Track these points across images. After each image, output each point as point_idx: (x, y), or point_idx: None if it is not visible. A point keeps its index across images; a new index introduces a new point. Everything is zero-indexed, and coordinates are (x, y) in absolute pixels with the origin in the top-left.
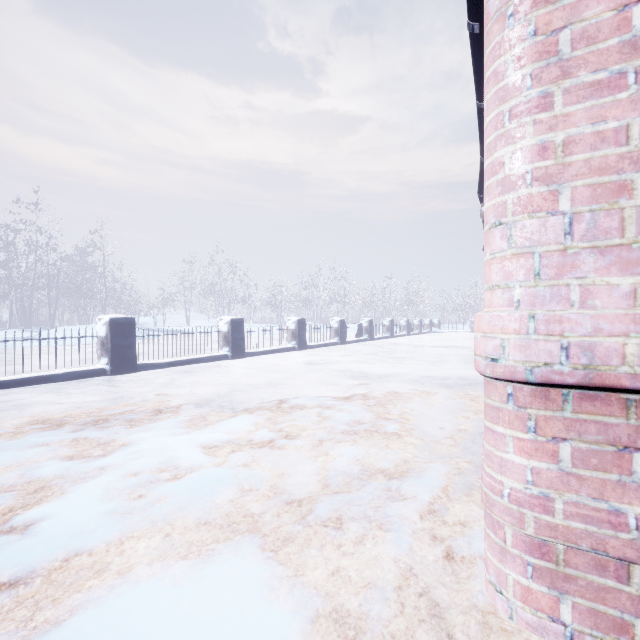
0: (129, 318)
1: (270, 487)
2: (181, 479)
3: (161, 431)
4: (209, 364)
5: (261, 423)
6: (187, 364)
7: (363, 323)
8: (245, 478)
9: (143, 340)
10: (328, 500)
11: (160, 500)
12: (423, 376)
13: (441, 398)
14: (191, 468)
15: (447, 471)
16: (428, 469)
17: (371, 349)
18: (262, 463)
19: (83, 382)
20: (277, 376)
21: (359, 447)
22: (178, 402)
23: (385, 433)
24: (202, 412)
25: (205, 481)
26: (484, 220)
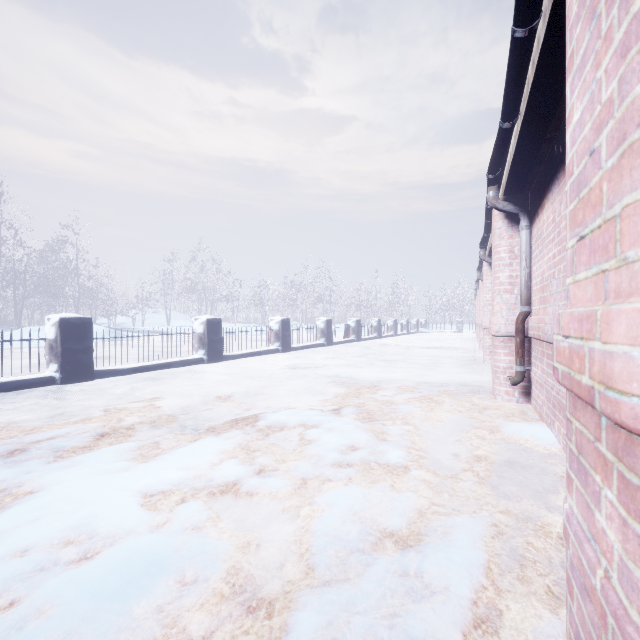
0: (84, 318)
1: (226, 574)
2: (91, 562)
3: (91, 468)
4: (181, 369)
5: (229, 451)
6: (156, 369)
7: (350, 323)
8: (190, 557)
9: (103, 343)
10: (314, 604)
11: (41, 613)
12: (419, 382)
13: (445, 411)
14: (113, 537)
15: (481, 532)
16: (455, 529)
17: (359, 351)
18: (221, 522)
19: (24, 393)
20: (256, 383)
21: (356, 490)
22: (130, 420)
23: (387, 465)
24: (157, 435)
25: (125, 568)
26: (635, 115)
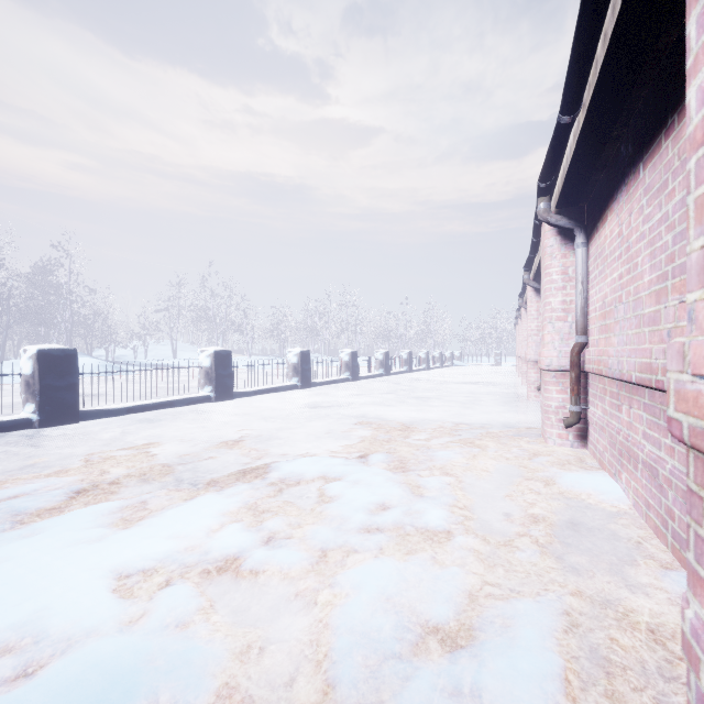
0: (68, 349)
1: (215, 697)
2: (30, 681)
3: (55, 539)
4: (184, 408)
5: (232, 513)
6: (154, 409)
7: (378, 356)
8: (168, 671)
9: (91, 379)
10: None
11: None
12: (458, 423)
13: (490, 458)
14: (68, 640)
15: (551, 625)
16: (516, 621)
17: (388, 386)
18: (215, 614)
19: None
20: (270, 425)
21: (388, 566)
22: (116, 473)
23: (426, 529)
24: (146, 491)
25: (74, 694)
26: None
